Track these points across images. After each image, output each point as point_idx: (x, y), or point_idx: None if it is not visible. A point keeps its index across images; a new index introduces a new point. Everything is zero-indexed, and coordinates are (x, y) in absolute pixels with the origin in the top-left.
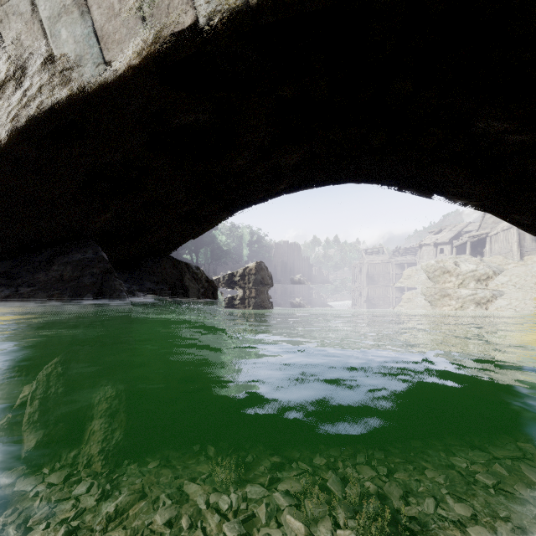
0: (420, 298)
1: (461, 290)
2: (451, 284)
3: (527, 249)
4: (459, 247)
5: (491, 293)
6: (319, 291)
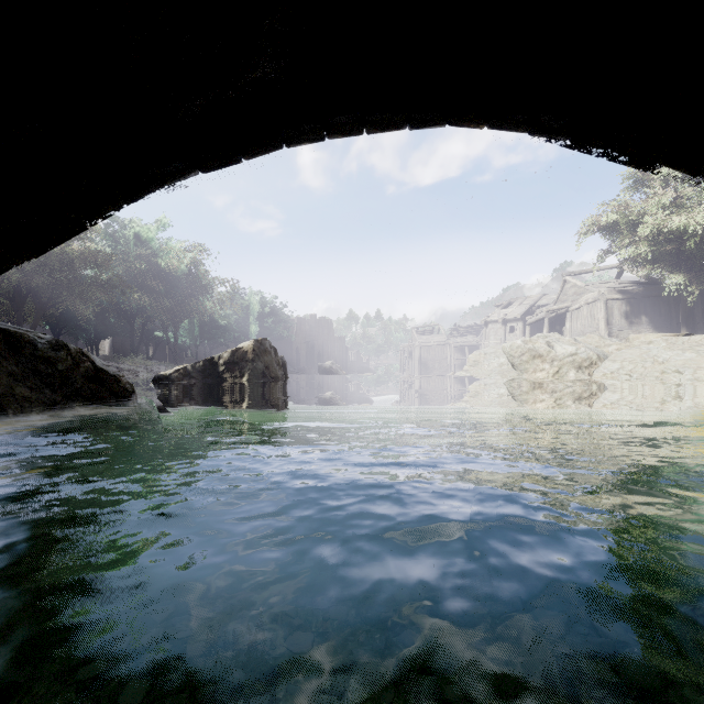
0: (502, 394)
1: (557, 381)
2: (544, 373)
3: (615, 327)
4: (532, 325)
5: (597, 386)
6: (358, 383)
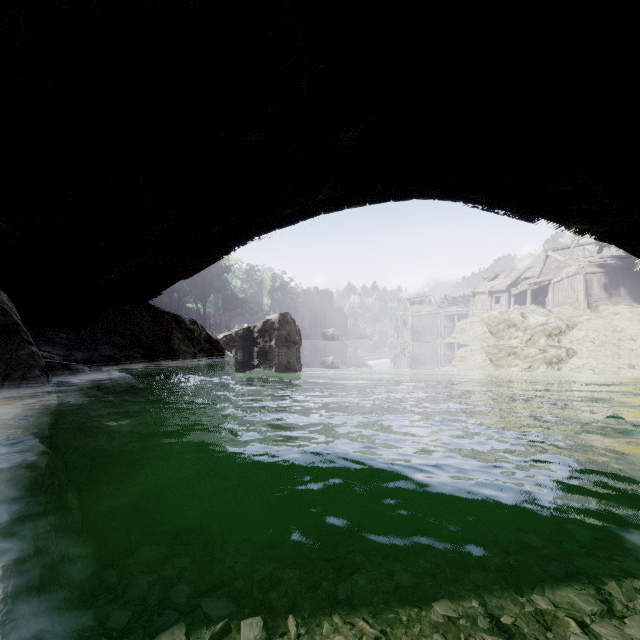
0: (480, 357)
1: (530, 347)
2: (518, 340)
3: (594, 298)
4: (517, 296)
5: (564, 351)
6: (356, 348)
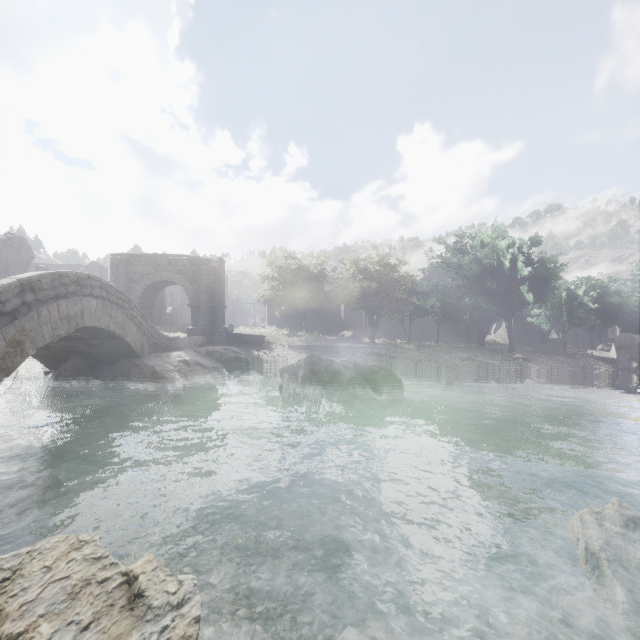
0: None
1: None
2: None
3: None
4: None
5: None
6: None
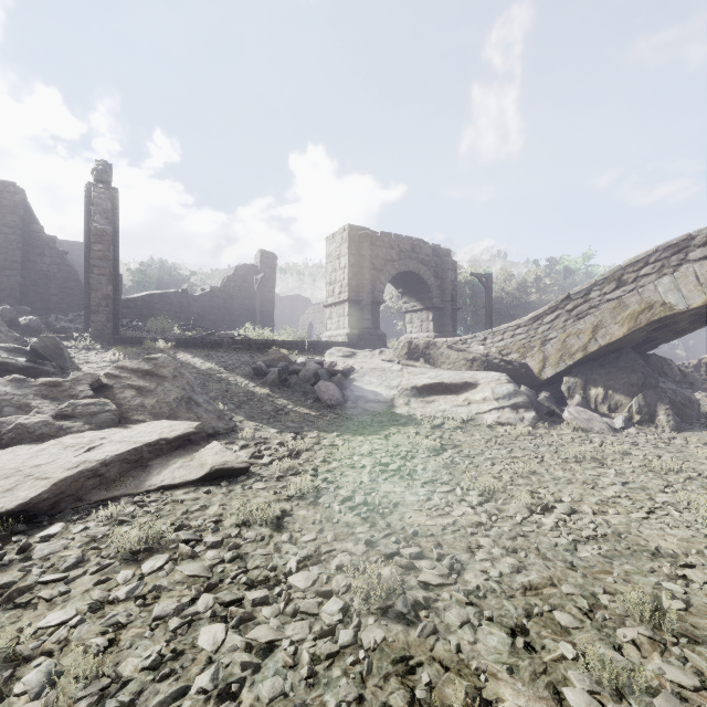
0: None
1: None
2: None
3: None
4: None
5: None
6: None
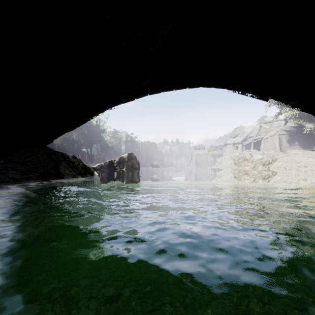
0: (230, 176)
1: (254, 170)
2: (248, 167)
3: (283, 146)
4: (246, 145)
5: (271, 172)
6: (168, 171)
